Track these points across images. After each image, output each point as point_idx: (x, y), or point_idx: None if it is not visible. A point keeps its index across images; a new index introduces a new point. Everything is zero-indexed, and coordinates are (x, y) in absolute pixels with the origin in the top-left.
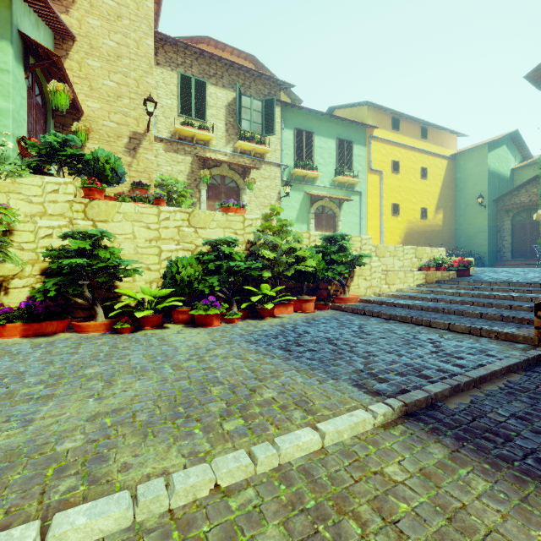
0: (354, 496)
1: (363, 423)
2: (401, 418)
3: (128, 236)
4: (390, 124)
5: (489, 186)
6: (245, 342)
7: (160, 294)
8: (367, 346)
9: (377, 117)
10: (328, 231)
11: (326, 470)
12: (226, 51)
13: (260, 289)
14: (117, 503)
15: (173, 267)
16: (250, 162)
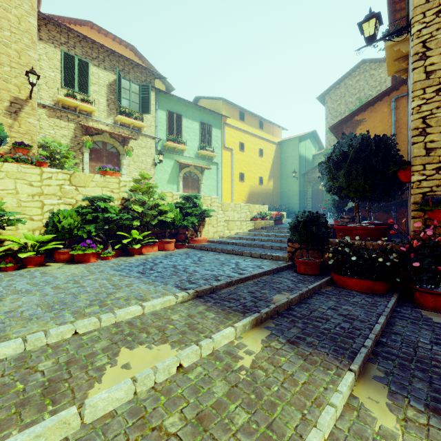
0: (150, 327)
1: (169, 301)
2: (194, 298)
3: (10, 191)
4: (238, 116)
5: (299, 165)
6: (113, 271)
7: (42, 239)
8: (196, 267)
9: (229, 109)
10: (193, 190)
11: (141, 321)
12: (108, 37)
13: (131, 234)
14: (14, 342)
15: (55, 218)
16: (129, 133)
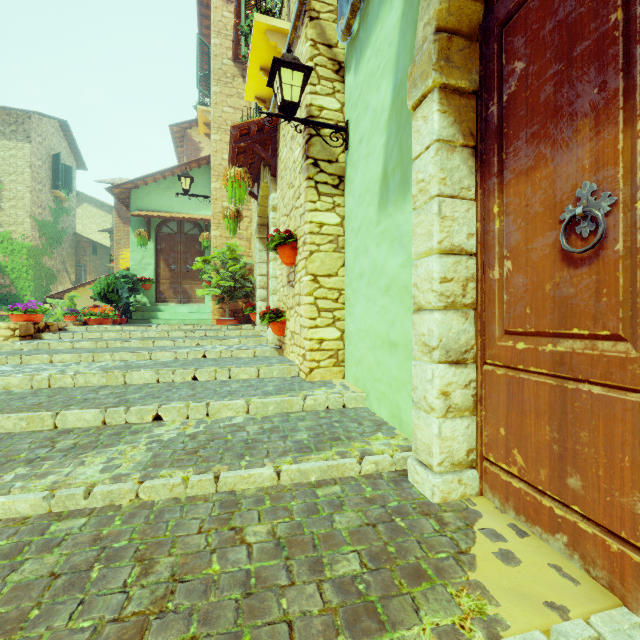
0: None
1: None
2: None
3: None
4: None
5: None
6: None
7: None
8: None
9: None
10: None
11: None
12: None
13: None
14: None
15: None
16: None
